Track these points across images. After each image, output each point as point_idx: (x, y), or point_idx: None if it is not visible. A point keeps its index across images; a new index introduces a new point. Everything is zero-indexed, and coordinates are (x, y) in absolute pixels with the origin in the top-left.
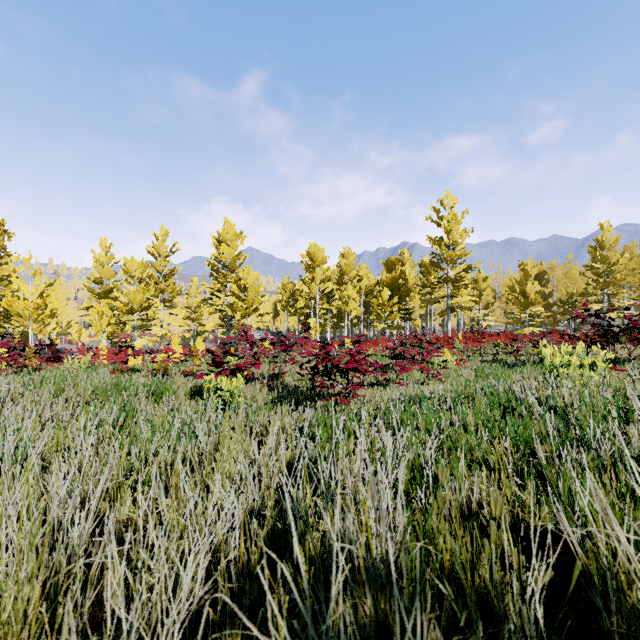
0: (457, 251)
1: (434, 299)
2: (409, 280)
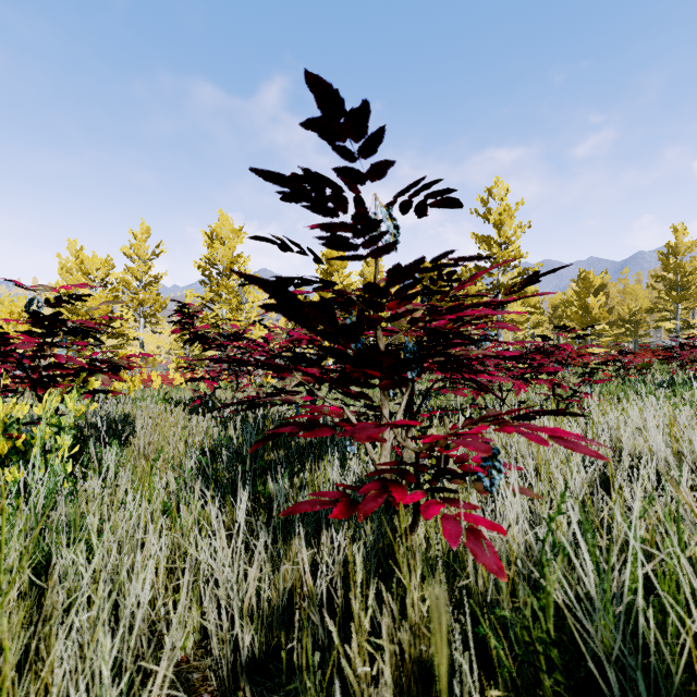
0: (509, 252)
1: None
2: None
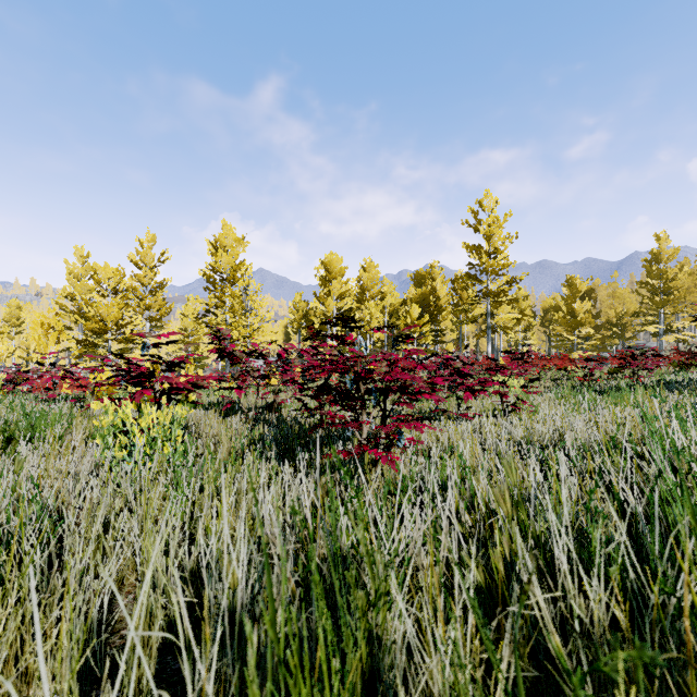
0: (498, 261)
1: (471, 318)
2: (440, 298)
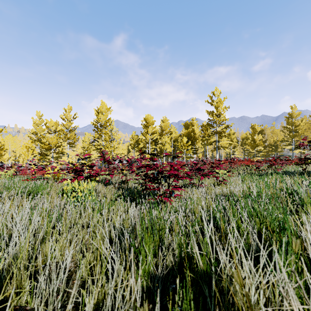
0: (221, 118)
1: (209, 142)
2: (196, 133)
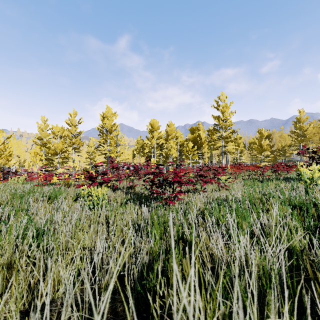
0: (227, 123)
1: (215, 148)
2: (202, 138)
